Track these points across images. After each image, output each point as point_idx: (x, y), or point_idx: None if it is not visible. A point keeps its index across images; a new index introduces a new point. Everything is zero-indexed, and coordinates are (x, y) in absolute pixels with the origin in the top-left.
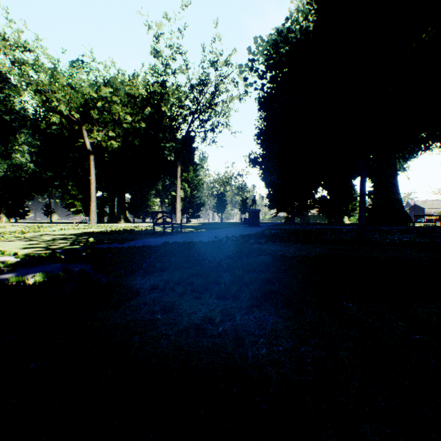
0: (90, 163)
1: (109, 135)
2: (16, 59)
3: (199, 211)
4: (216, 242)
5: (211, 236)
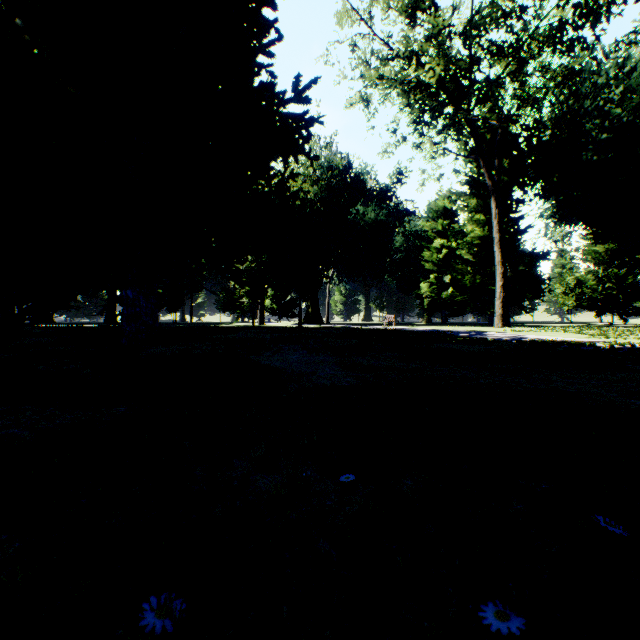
0: None
1: None
2: None
3: None
4: None
5: None
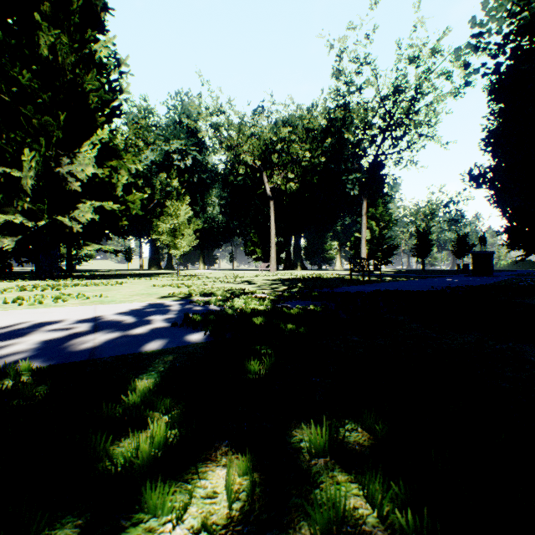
0: (270, 209)
1: (287, 177)
2: (214, 124)
3: (390, 256)
4: (439, 292)
5: (423, 285)
